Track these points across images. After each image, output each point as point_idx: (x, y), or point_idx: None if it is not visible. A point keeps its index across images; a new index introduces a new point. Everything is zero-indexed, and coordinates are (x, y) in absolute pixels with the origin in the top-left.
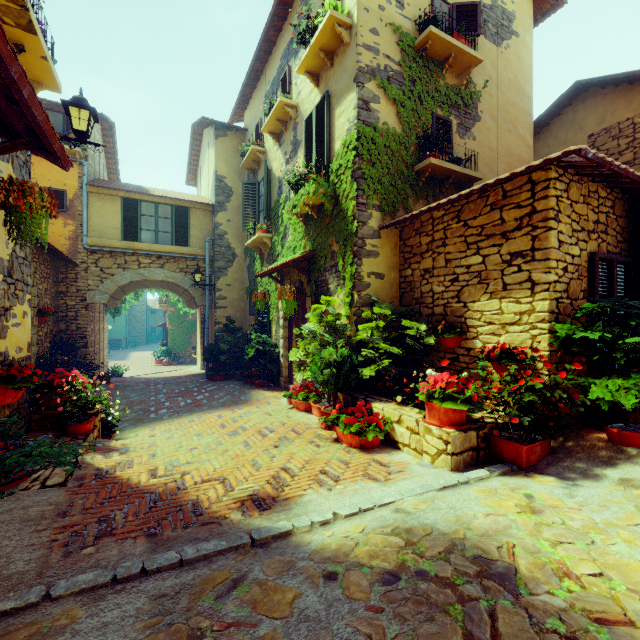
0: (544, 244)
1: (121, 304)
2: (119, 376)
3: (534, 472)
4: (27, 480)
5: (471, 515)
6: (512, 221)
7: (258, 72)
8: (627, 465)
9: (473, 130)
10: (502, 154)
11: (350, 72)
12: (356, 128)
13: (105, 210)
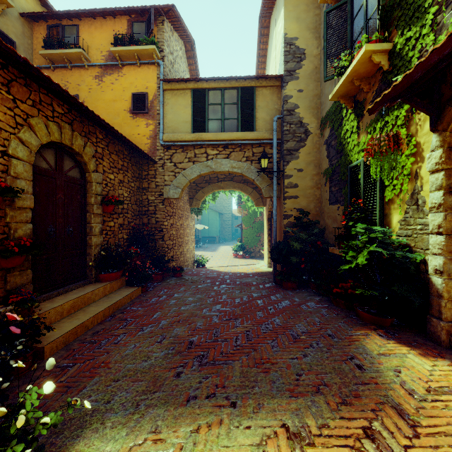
0: None
1: (202, 204)
2: (202, 266)
3: None
4: None
5: None
6: None
7: None
8: None
9: None
10: None
11: None
12: None
13: (177, 105)
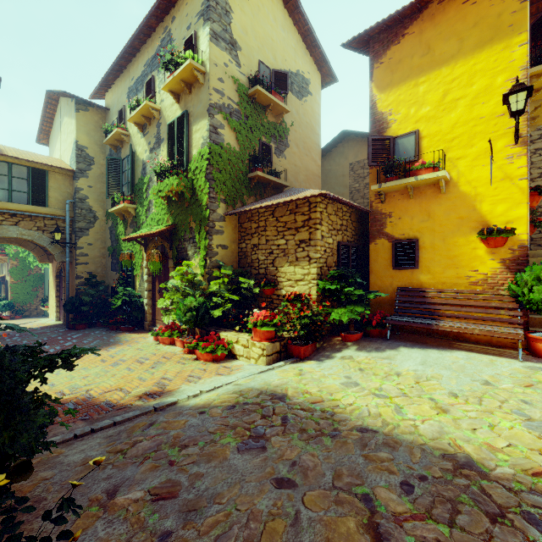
0: (315, 237)
1: None
2: None
3: (307, 360)
4: None
5: (272, 380)
6: (300, 222)
7: (122, 66)
8: (346, 350)
9: (285, 152)
10: (302, 169)
11: (204, 104)
12: (209, 146)
13: None
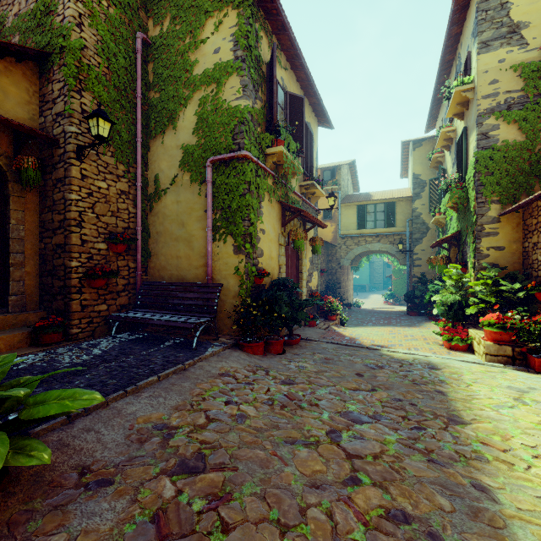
0: None
1: (359, 264)
2: (358, 307)
3: None
4: (316, 326)
5: (453, 364)
6: None
7: (439, 100)
8: None
9: None
10: None
11: (474, 117)
12: (474, 156)
13: (348, 214)
